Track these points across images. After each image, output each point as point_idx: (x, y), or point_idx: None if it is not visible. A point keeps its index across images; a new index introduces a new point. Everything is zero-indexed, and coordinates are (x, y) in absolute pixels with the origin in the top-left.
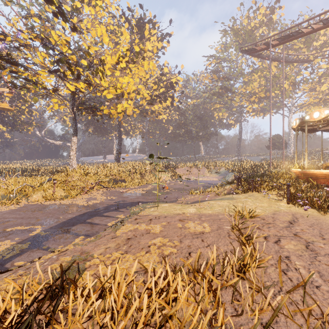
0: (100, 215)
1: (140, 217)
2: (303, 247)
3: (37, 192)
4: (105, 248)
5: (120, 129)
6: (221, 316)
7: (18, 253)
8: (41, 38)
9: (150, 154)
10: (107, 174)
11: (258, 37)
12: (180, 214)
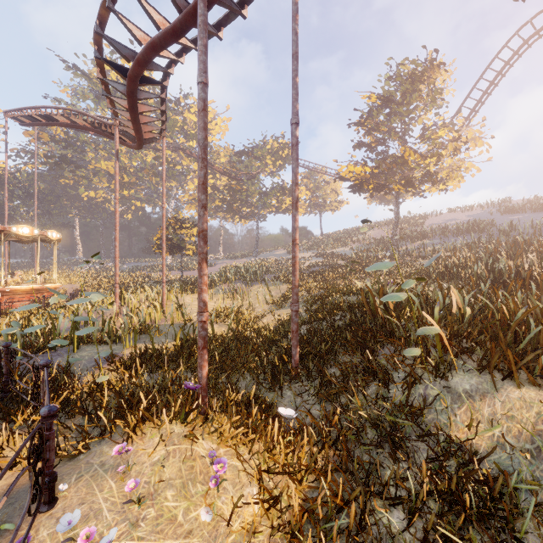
0: None
1: None
2: None
3: None
4: None
5: None
6: None
7: None
8: None
9: None
10: None
11: None
12: None
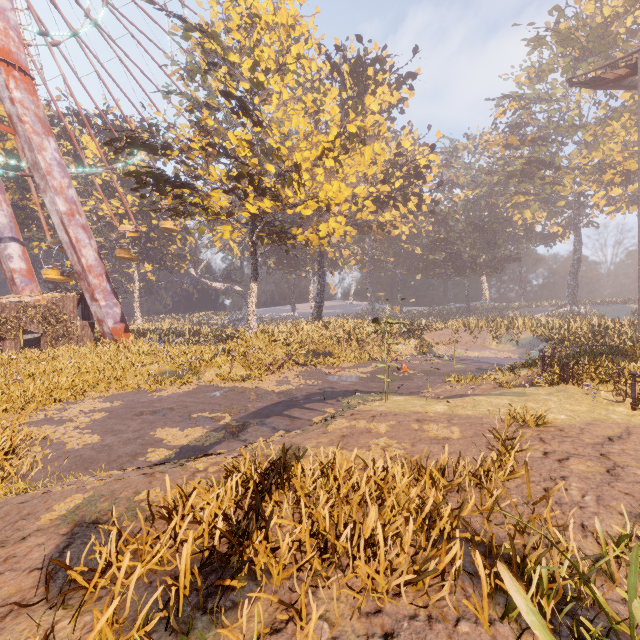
0: (300, 407)
1: (358, 412)
2: (602, 470)
3: (209, 368)
4: (317, 442)
5: (322, 261)
6: (432, 494)
7: (216, 441)
8: (214, 143)
9: (373, 319)
10: (303, 342)
11: (622, 35)
12: (420, 412)
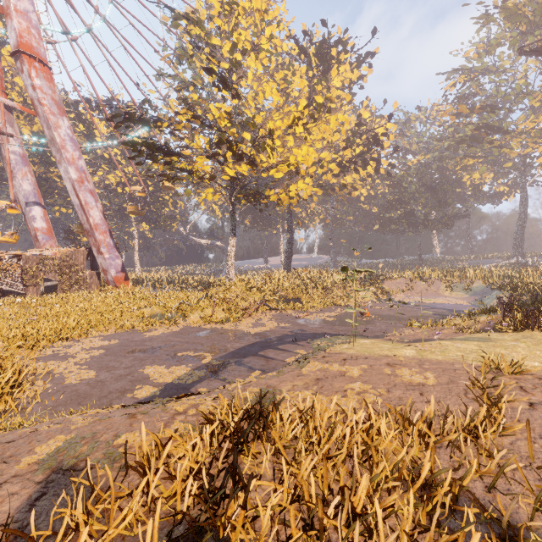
0: (274, 348)
1: (329, 354)
2: None
3: (194, 312)
4: (292, 385)
5: (291, 219)
6: (428, 456)
7: (197, 379)
8: (198, 116)
9: (342, 267)
10: (275, 289)
11: None
12: (389, 356)
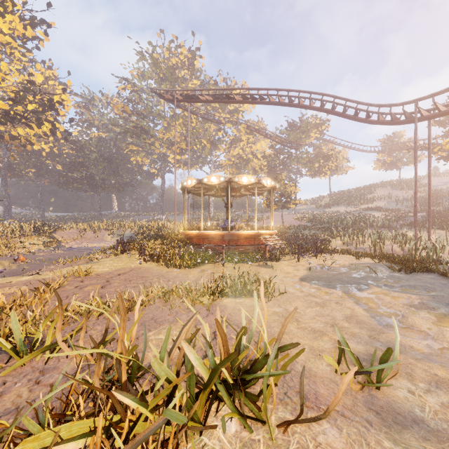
0: None
1: None
2: (100, 287)
3: None
4: None
5: None
6: None
7: None
8: None
9: None
10: None
11: (181, 78)
12: (4, 283)
